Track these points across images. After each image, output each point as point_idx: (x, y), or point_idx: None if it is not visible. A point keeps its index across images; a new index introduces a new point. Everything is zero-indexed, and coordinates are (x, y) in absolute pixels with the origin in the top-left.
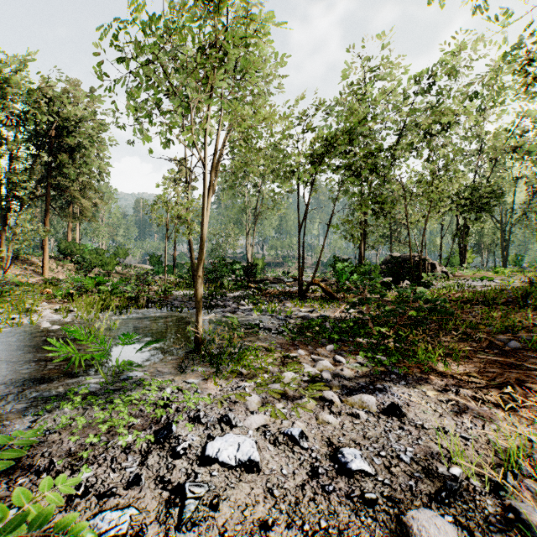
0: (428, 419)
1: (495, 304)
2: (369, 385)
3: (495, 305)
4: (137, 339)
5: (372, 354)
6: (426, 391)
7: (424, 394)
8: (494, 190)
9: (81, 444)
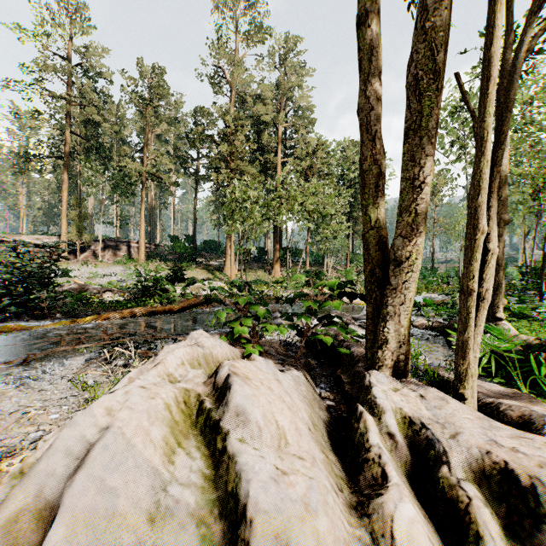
0: None
1: None
2: None
3: None
4: None
5: None
6: None
7: None
8: None
9: None
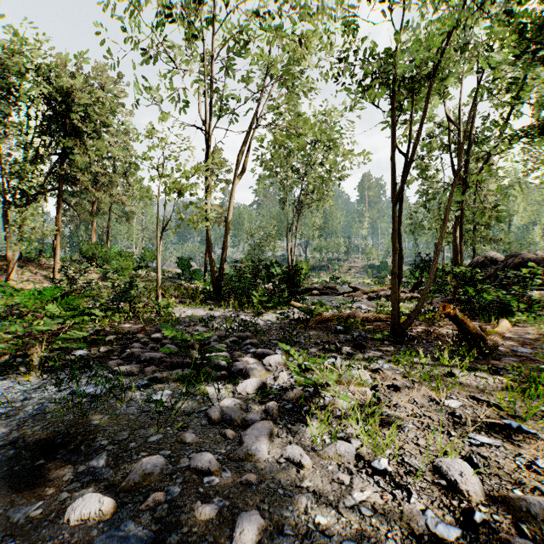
0: None
1: None
2: None
3: None
4: None
5: None
6: None
7: None
8: None
9: None
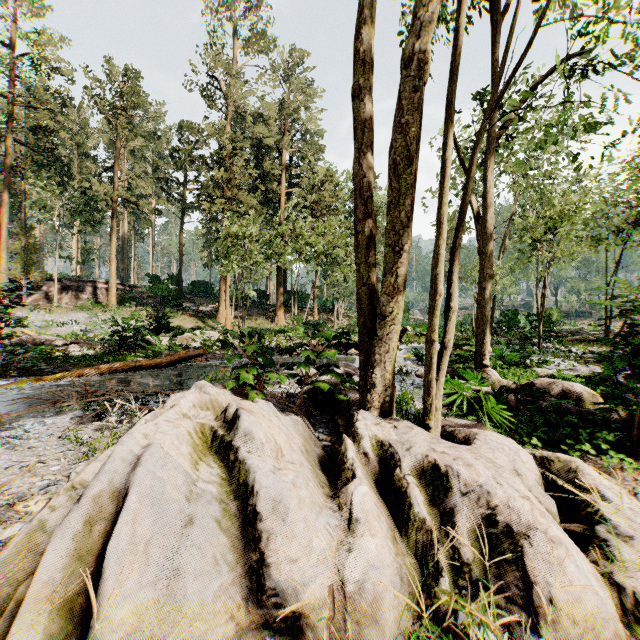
0: None
1: None
2: None
3: None
4: None
5: None
6: None
7: None
8: None
9: None
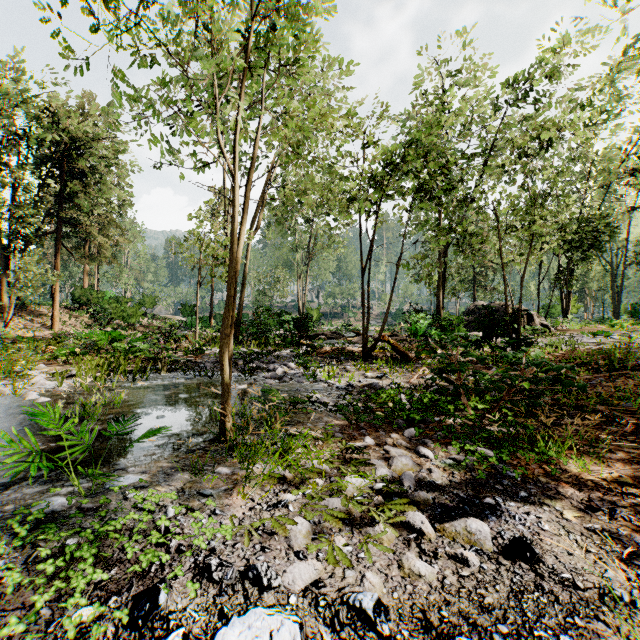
0: (578, 566)
1: (621, 368)
2: (473, 498)
3: (623, 370)
4: (146, 418)
5: (469, 444)
6: (562, 510)
7: (561, 517)
8: (607, 223)
9: (5, 625)
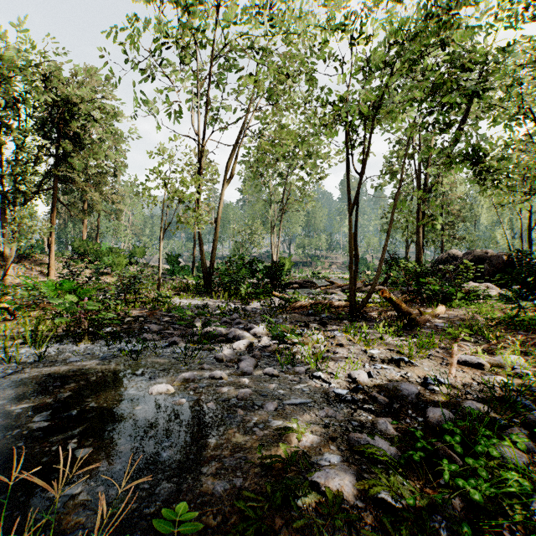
0: None
1: None
2: None
3: None
4: None
5: None
6: None
7: None
8: None
9: None
